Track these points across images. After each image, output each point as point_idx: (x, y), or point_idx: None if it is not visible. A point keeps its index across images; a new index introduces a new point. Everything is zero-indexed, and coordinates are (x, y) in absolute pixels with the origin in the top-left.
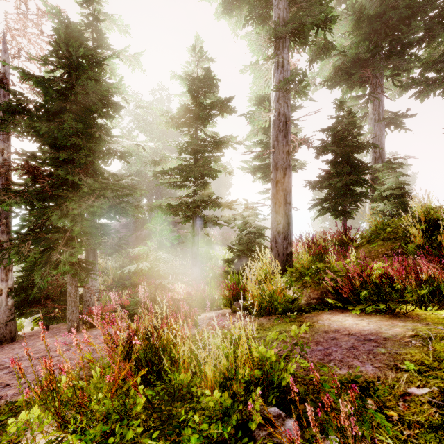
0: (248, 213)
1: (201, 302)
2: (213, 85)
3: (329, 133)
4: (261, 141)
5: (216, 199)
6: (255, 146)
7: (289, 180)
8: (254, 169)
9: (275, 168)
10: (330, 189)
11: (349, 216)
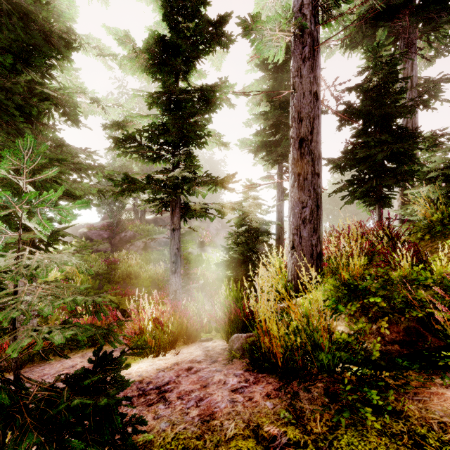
0: (247, 203)
1: (180, 331)
2: (199, 0)
3: (360, 90)
4: (264, 113)
5: (205, 175)
6: (256, 121)
7: (319, 139)
8: (256, 147)
9: (297, 119)
10: (361, 166)
11: (384, 205)
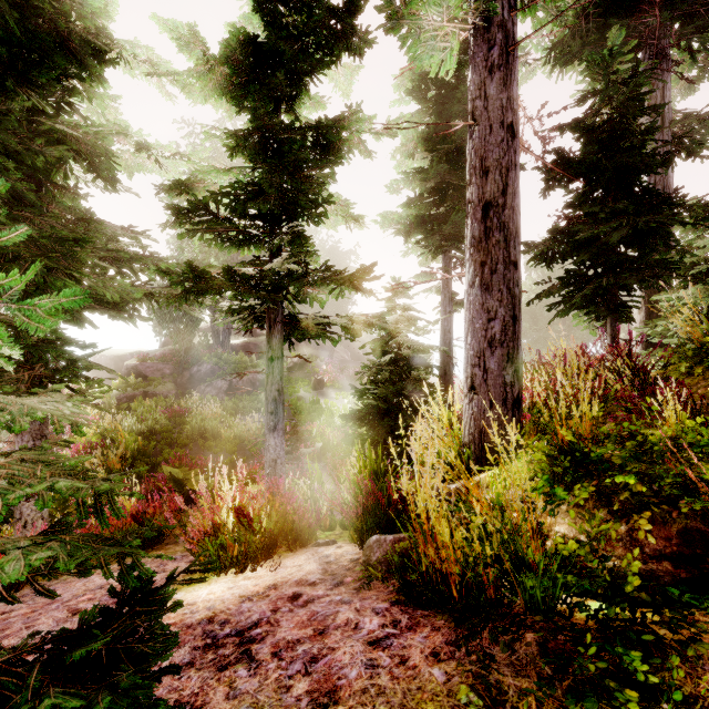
0: (394, 317)
1: (281, 529)
2: None
3: (581, 128)
4: (420, 170)
5: (324, 269)
6: (408, 184)
7: (516, 203)
8: (408, 226)
9: (479, 170)
10: (583, 254)
11: (620, 319)
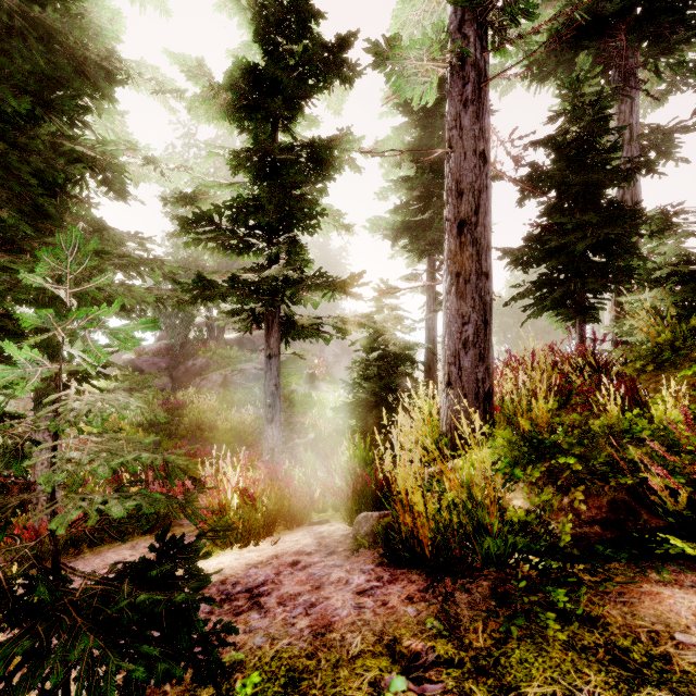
0: (382, 316)
1: (279, 509)
2: (309, 13)
3: (551, 146)
4: (407, 178)
5: (317, 275)
6: (395, 191)
7: (487, 221)
8: (395, 231)
9: (455, 192)
10: (554, 261)
11: (588, 319)
